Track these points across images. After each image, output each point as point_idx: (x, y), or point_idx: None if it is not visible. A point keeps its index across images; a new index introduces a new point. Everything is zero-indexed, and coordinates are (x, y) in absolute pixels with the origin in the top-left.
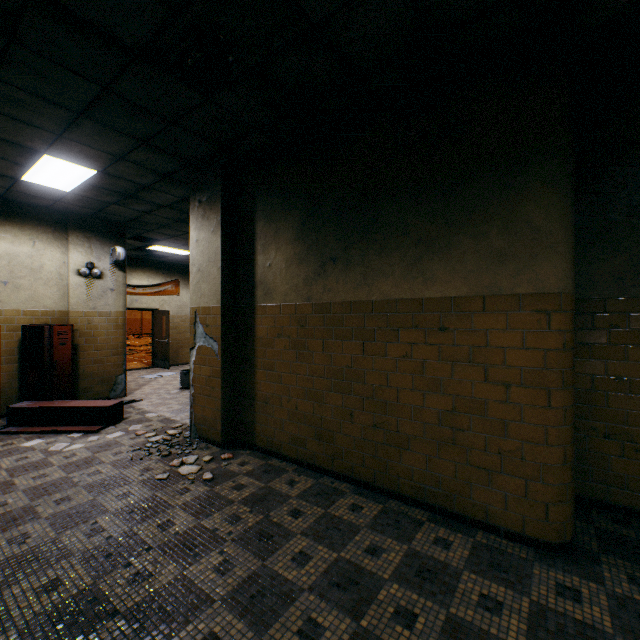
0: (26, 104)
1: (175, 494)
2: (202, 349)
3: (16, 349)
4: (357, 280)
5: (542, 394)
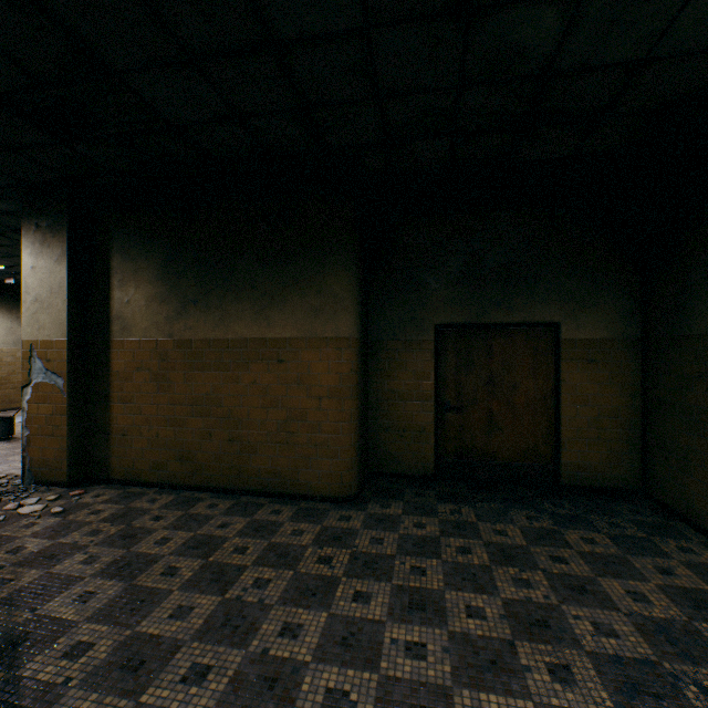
0: None
1: (20, 529)
2: (41, 386)
3: None
4: (216, 321)
5: (340, 402)
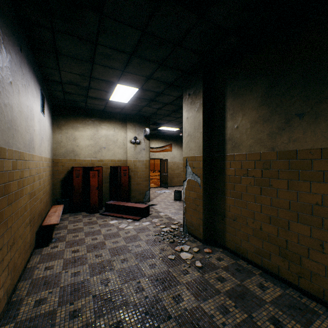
0: (109, 56)
1: (180, 273)
2: (190, 181)
3: (108, 177)
4: None
5: None
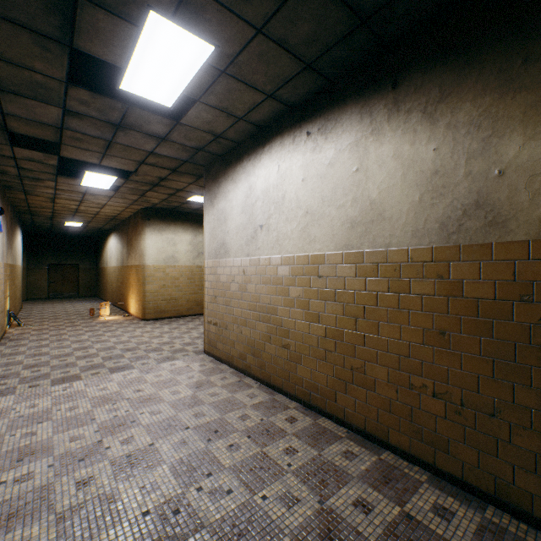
0: None
1: None
2: None
3: None
4: None
5: (23, 280)
